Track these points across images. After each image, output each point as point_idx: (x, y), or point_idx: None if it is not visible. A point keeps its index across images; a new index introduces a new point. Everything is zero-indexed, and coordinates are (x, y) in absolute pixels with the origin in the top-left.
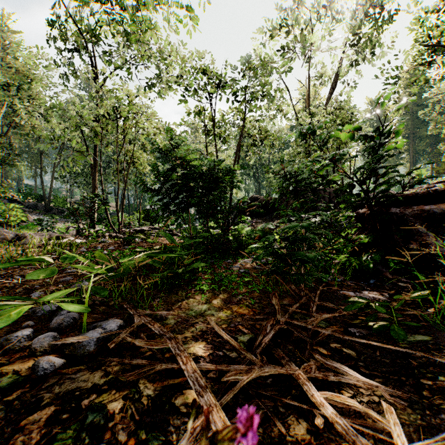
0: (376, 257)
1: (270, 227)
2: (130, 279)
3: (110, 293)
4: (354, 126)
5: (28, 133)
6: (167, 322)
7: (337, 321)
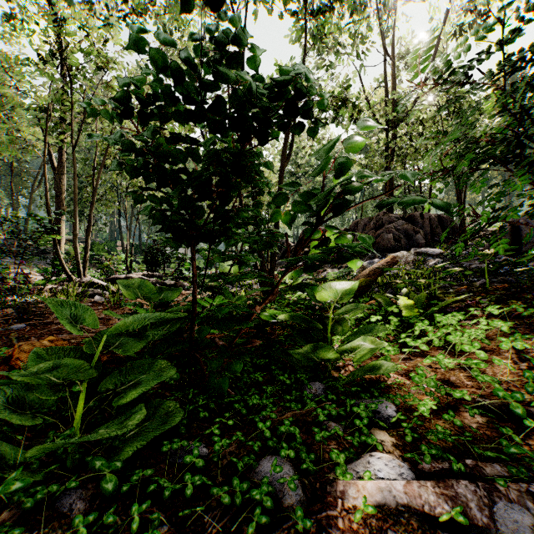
0: None
1: None
2: None
3: None
4: None
5: None
6: None
7: None
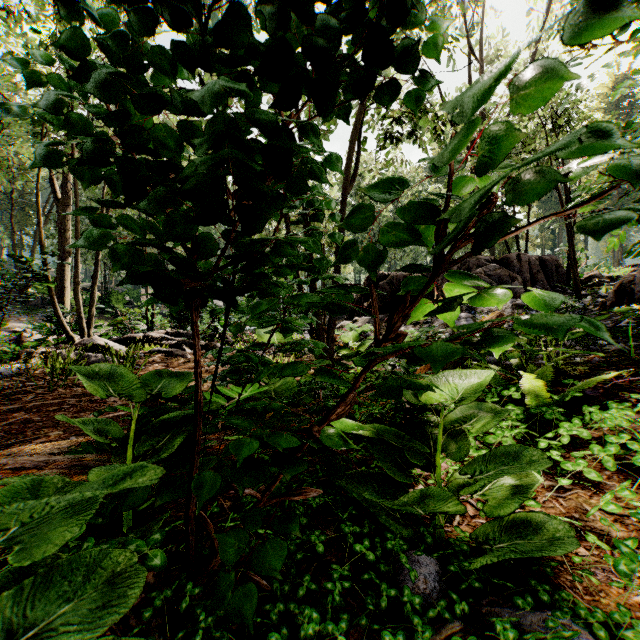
0: None
1: None
2: None
3: None
4: None
5: None
6: None
7: None
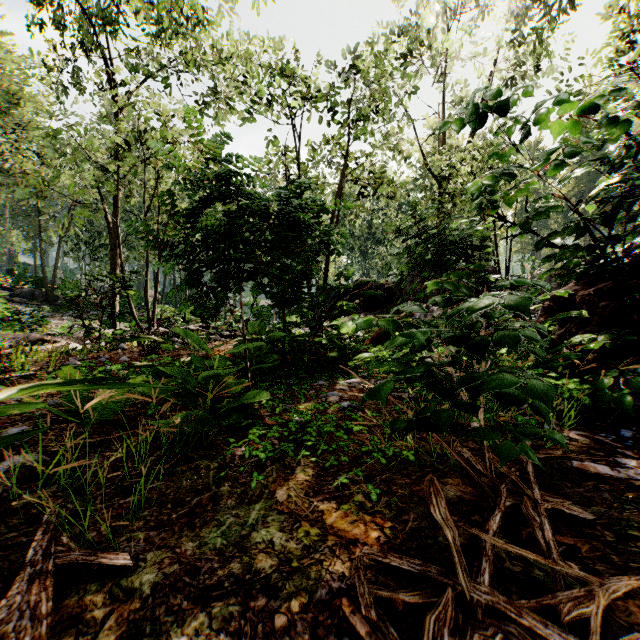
0: (636, 381)
1: (420, 310)
2: (82, 436)
3: (45, 467)
4: (578, 109)
5: (18, 183)
6: (130, 586)
7: (622, 575)
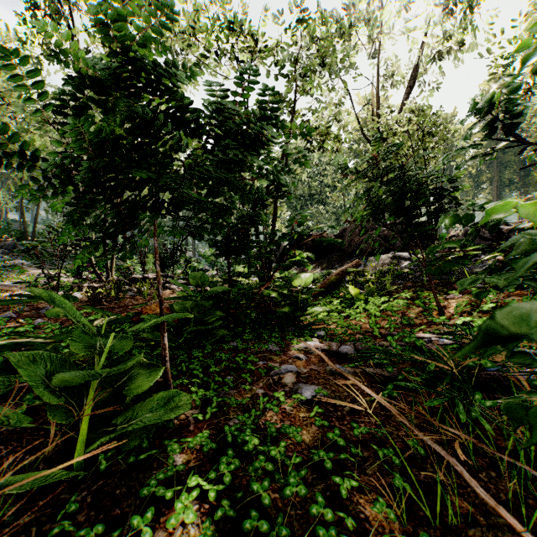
0: None
1: None
2: None
3: None
4: None
5: None
6: None
7: None
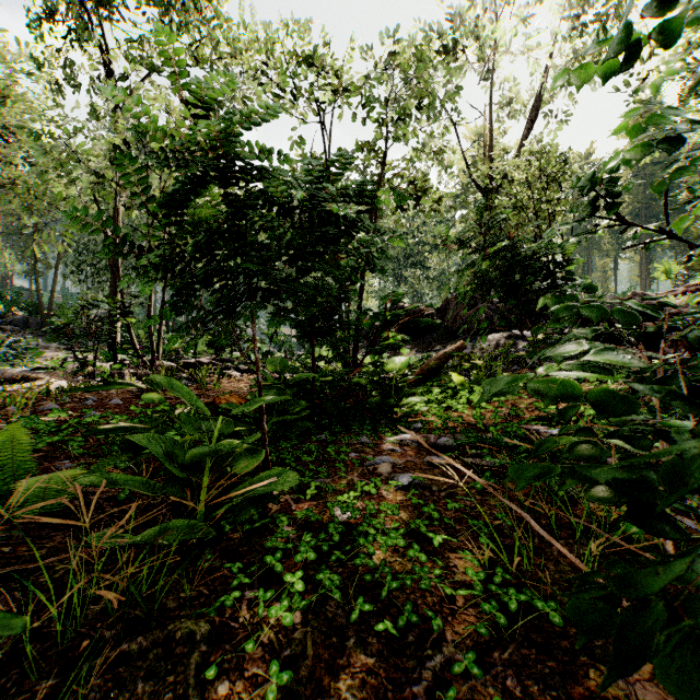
0: None
1: (632, 362)
2: None
3: None
4: None
5: None
6: None
7: None
